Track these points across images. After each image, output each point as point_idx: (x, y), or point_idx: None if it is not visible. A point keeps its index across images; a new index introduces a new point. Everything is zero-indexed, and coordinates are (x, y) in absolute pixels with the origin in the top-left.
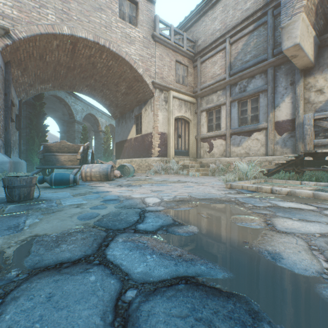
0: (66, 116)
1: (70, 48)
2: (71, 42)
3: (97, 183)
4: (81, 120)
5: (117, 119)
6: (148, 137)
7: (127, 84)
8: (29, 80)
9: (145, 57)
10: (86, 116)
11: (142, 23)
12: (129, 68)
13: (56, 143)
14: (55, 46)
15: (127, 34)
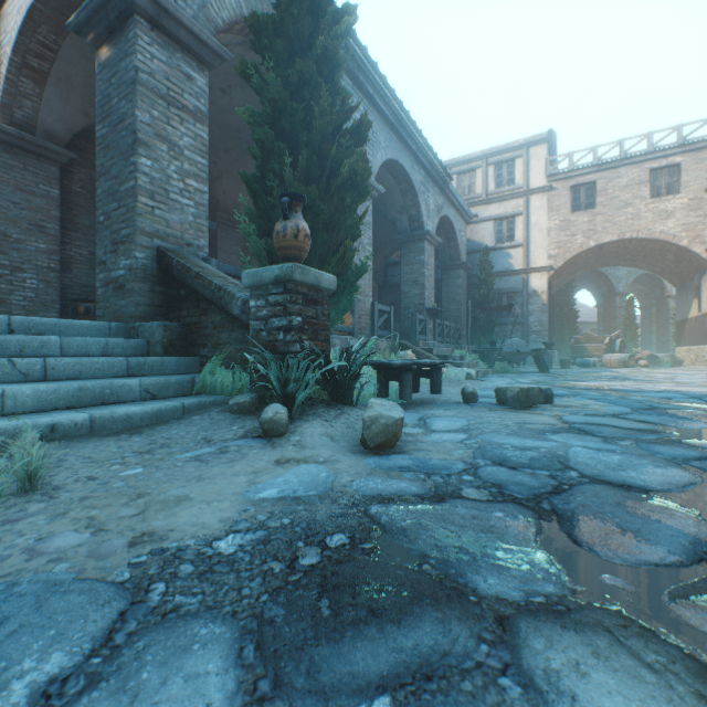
0: (601, 289)
1: (596, 250)
2: (596, 247)
3: (613, 368)
4: (625, 290)
5: (676, 288)
6: (705, 317)
7: (672, 254)
8: (561, 279)
9: (692, 223)
10: (637, 278)
11: (686, 184)
12: (667, 244)
13: (583, 336)
14: (582, 255)
15: (660, 211)
